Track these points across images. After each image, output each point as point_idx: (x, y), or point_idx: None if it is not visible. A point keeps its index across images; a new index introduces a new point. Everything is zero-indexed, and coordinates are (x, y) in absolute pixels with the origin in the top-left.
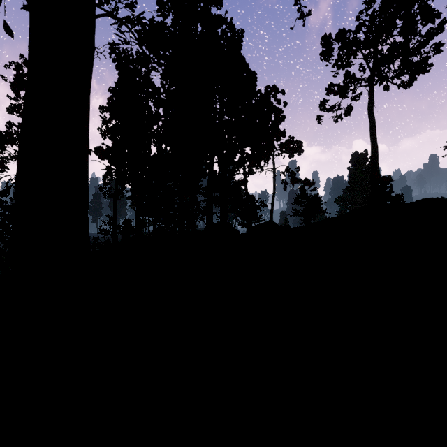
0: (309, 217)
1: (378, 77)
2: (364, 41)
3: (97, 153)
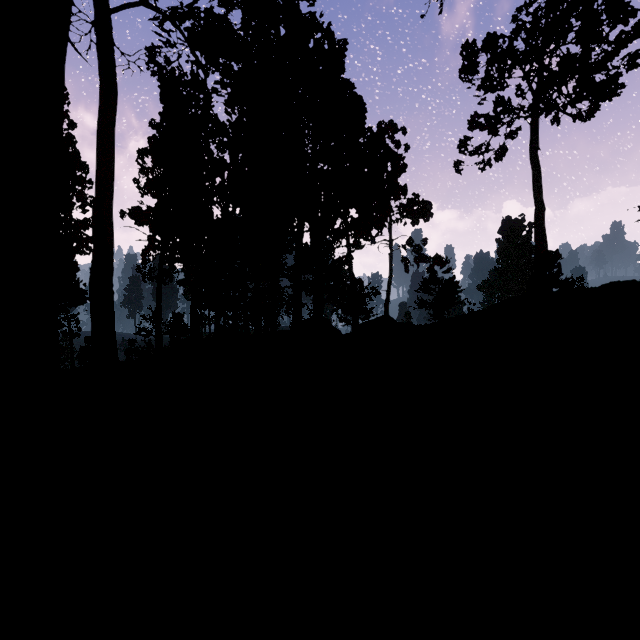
0: (441, 310)
1: (545, 105)
2: (524, 51)
3: (132, 216)
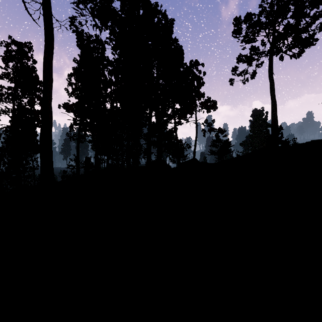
0: (221, 156)
1: (276, 50)
2: (265, 22)
3: (64, 107)
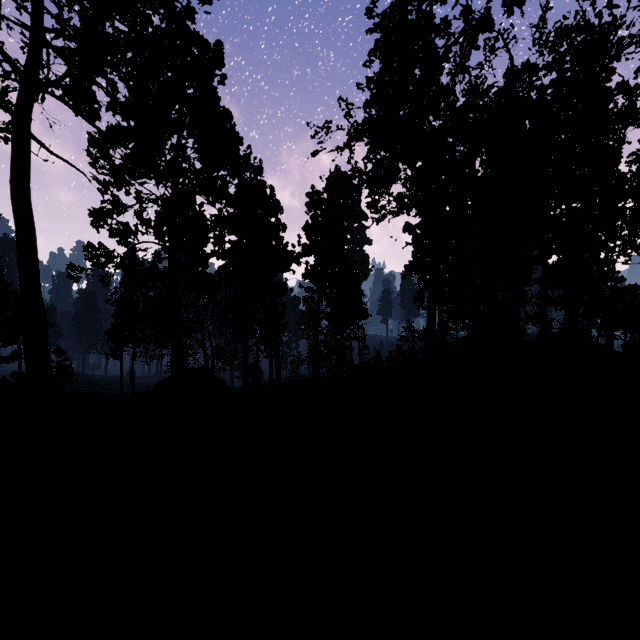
0: None
1: None
2: None
3: (413, 269)
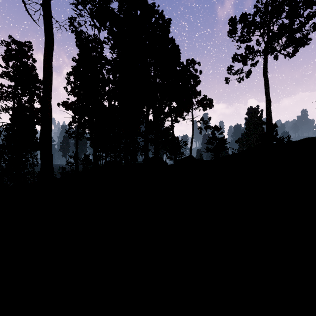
0: (217, 153)
1: (270, 49)
2: (260, 22)
3: (63, 105)
